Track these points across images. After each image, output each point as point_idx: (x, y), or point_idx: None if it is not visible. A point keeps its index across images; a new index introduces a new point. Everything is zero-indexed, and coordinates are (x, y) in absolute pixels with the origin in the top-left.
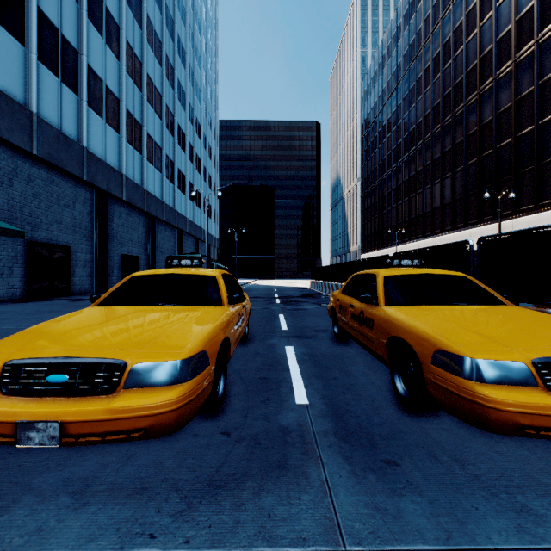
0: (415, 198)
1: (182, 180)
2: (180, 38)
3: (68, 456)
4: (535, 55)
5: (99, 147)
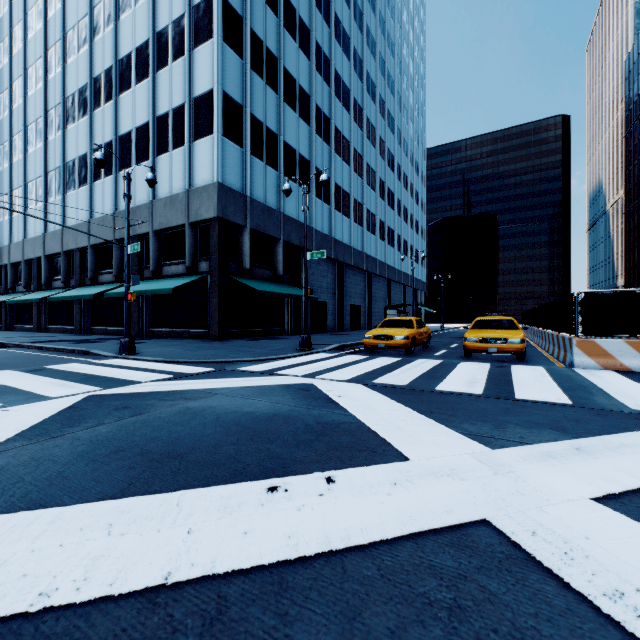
0: None
1: (391, 235)
2: (389, 111)
3: (382, 354)
4: None
5: (339, 233)
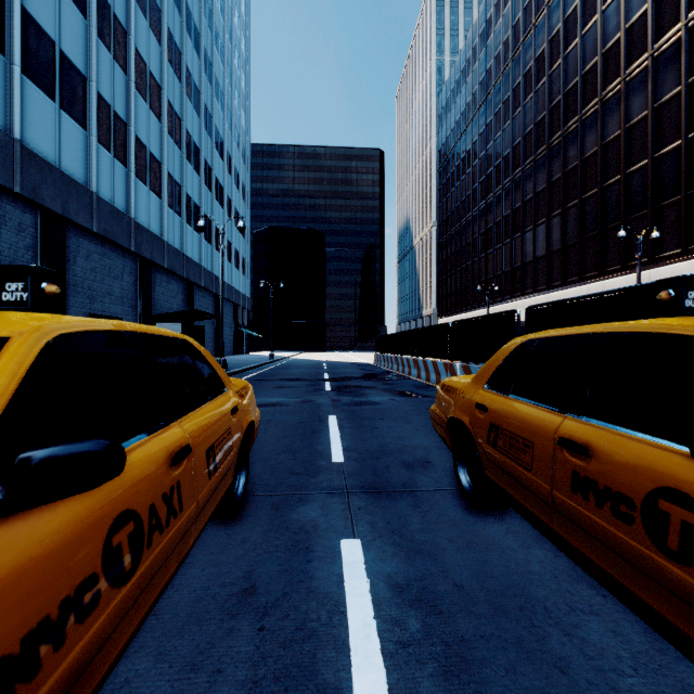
0: (511, 244)
1: (194, 212)
2: (191, 12)
3: None
4: (683, 43)
5: (47, 145)
